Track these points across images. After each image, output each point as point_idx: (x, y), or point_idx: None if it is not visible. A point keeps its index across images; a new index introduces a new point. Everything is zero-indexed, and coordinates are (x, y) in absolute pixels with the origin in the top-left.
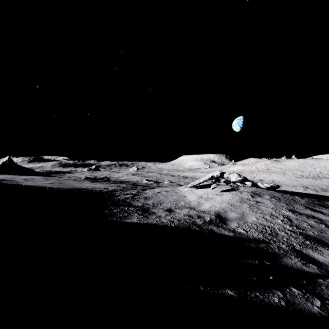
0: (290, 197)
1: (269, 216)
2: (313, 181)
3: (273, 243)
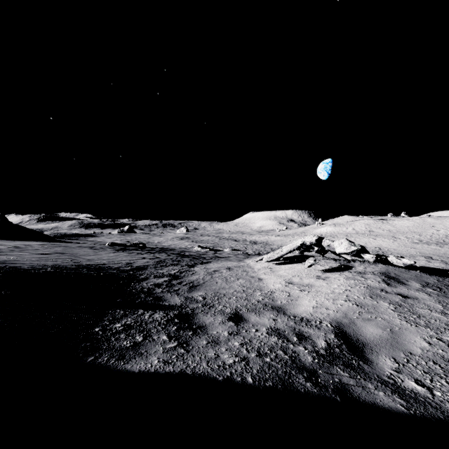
0: None
1: None
2: (438, 248)
3: None
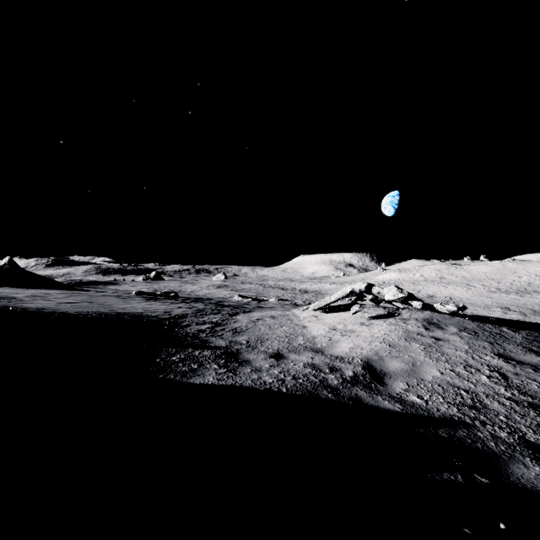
0: (494, 329)
1: (463, 367)
2: (518, 297)
3: (481, 428)
